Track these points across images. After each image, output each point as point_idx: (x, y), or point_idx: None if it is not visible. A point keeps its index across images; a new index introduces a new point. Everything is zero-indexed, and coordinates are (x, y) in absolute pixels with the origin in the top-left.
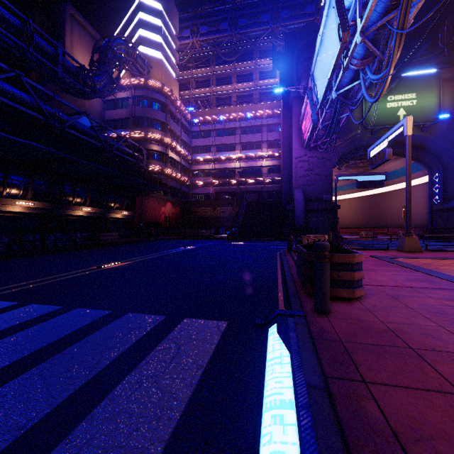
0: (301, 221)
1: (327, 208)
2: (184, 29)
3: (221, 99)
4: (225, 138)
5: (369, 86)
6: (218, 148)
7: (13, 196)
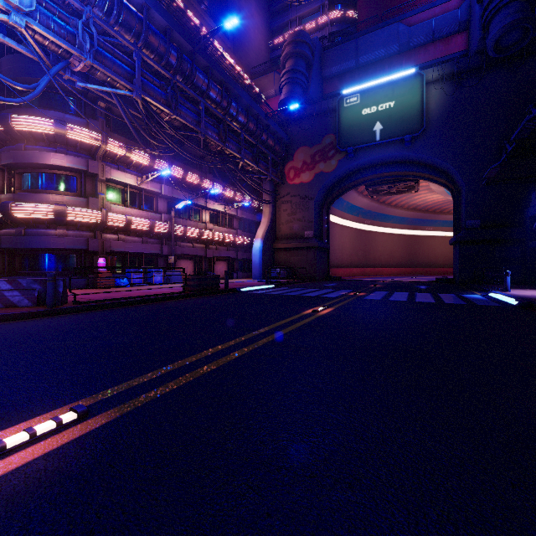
0: None
1: None
2: None
3: None
4: None
5: None
6: None
7: None
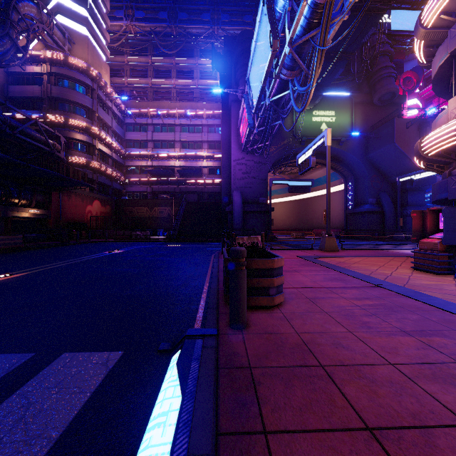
0: (239, 223)
1: (263, 211)
2: (117, 9)
3: (160, 93)
4: (164, 134)
5: (299, 100)
6: (156, 144)
7: None
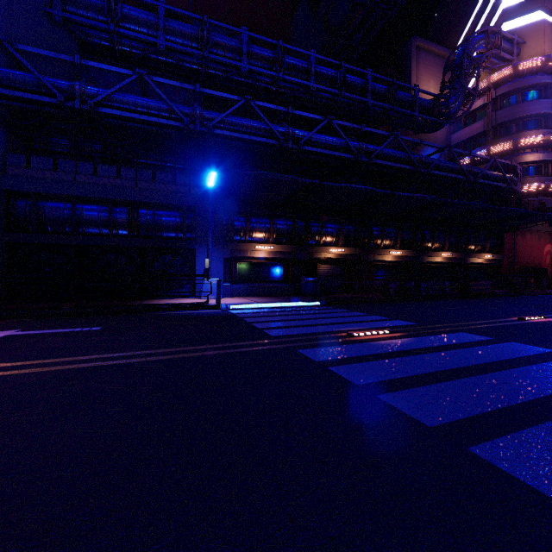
0: None
1: None
2: None
3: None
4: None
5: None
6: None
7: (385, 247)
